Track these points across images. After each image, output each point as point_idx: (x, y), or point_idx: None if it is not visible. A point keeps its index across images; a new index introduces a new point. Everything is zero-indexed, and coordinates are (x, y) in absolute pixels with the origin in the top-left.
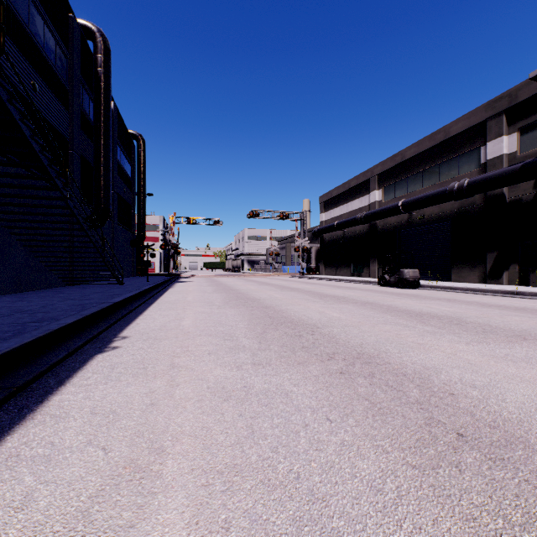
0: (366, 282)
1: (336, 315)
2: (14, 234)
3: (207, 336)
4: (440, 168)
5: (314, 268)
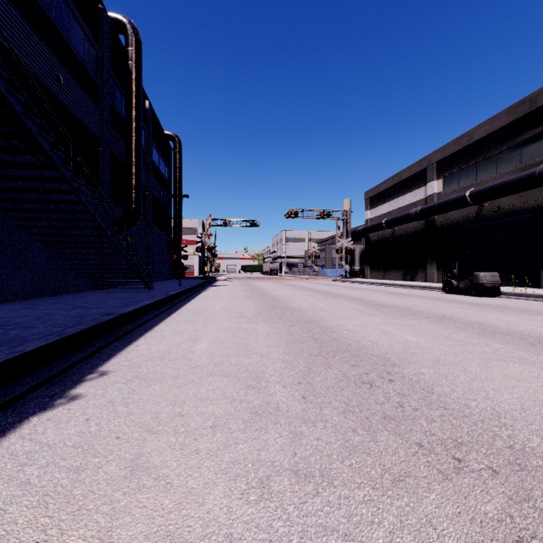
0: (424, 287)
1: (411, 338)
2: (33, 235)
3: (222, 376)
4: (523, 147)
5: (358, 271)
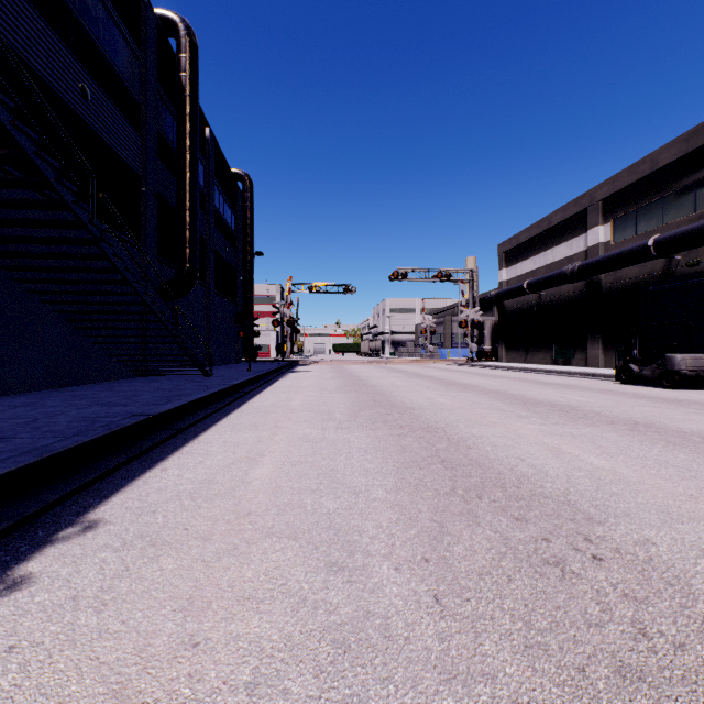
0: (586, 375)
1: (600, 461)
2: (48, 303)
3: (286, 537)
4: None
5: (488, 352)
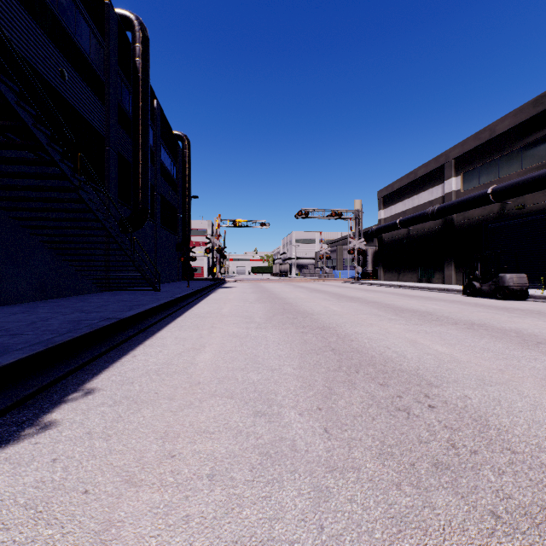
0: (442, 290)
1: (443, 349)
2: (36, 235)
3: (226, 397)
4: None
5: (370, 273)
